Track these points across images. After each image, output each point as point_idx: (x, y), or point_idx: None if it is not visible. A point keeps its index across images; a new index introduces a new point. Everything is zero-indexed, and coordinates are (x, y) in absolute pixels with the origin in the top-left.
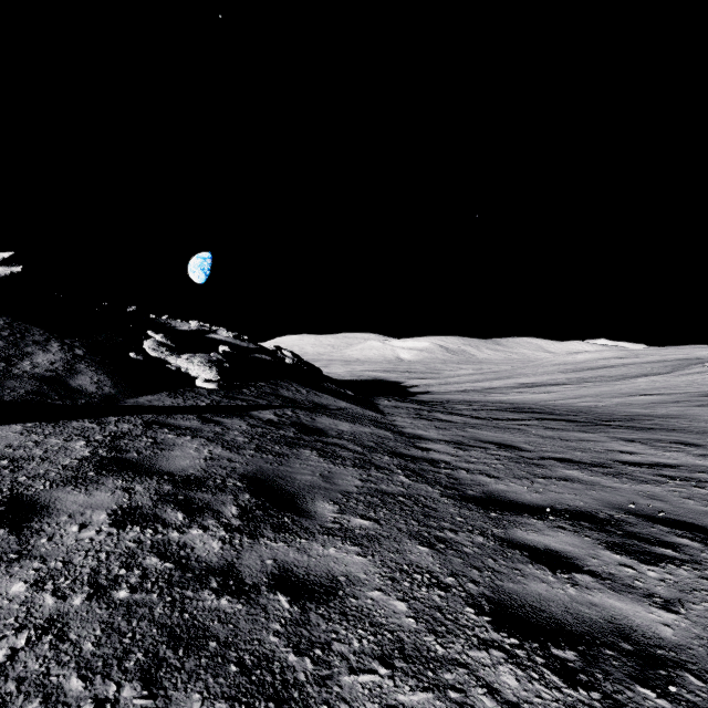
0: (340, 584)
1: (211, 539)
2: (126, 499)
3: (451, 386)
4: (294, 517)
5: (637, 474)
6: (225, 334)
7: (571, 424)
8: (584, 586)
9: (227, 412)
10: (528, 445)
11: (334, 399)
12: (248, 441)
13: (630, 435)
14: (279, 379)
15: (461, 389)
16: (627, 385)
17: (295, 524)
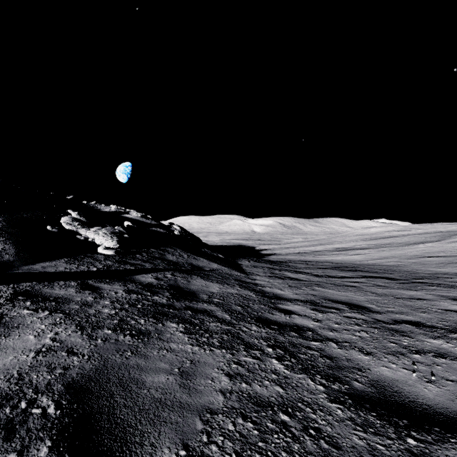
0: None
1: None
2: None
3: (289, 250)
4: None
5: None
6: (135, 214)
7: (392, 281)
8: None
9: (112, 276)
10: (373, 304)
11: (208, 262)
12: (113, 314)
13: (448, 293)
14: (167, 246)
15: (296, 252)
16: (413, 249)
17: None
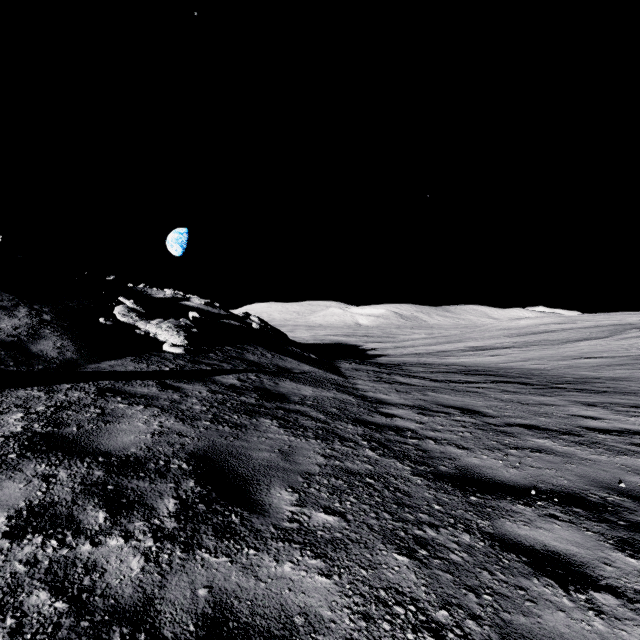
0: (295, 632)
1: (132, 554)
2: (41, 492)
3: (406, 349)
4: (244, 513)
5: (610, 442)
6: (197, 301)
7: (526, 387)
8: (612, 615)
9: (190, 377)
10: (490, 409)
11: (298, 363)
12: (205, 410)
13: (587, 398)
14: (245, 344)
15: (416, 352)
16: (570, 348)
17: (244, 525)
